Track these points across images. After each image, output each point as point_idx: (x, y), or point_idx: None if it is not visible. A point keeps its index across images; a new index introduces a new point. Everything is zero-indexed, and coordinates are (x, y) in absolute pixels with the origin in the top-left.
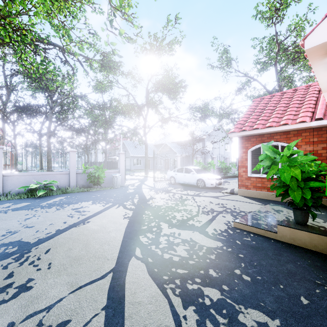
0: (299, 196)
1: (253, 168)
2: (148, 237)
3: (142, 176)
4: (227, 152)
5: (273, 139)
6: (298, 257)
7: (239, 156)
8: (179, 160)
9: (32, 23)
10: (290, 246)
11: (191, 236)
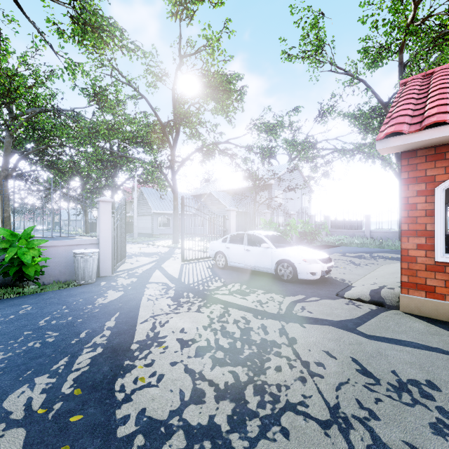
0: None
1: None
2: None
3: (168, 246)
4: (305, 207)
5: None
6: None
7: (403, 203)
8: (232, 218)
9: None
10: None
11: None
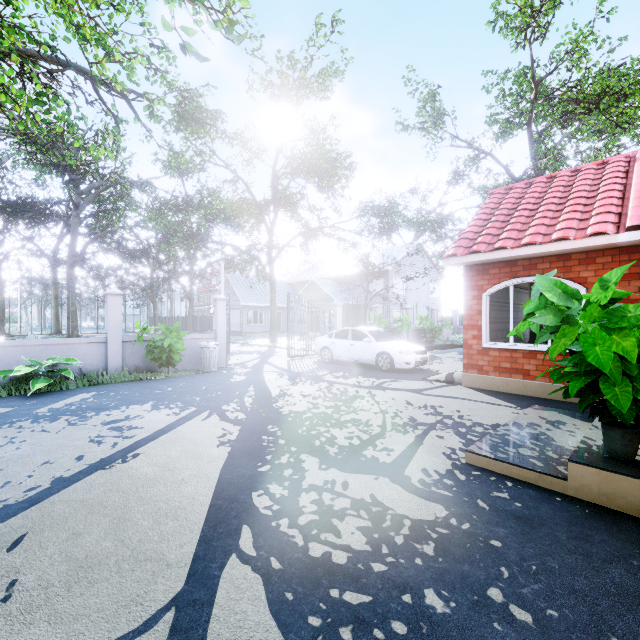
0: (626, 399)
1: (491, 330)
2: (273, 494)
3: (265, 345)
4: (433, 298)
5: (536, 271)
6: (630, 545)
7: (464, 305)
8: (339, 314)
9: (13, 5)
10: (602, 513)
11: (373, 489)
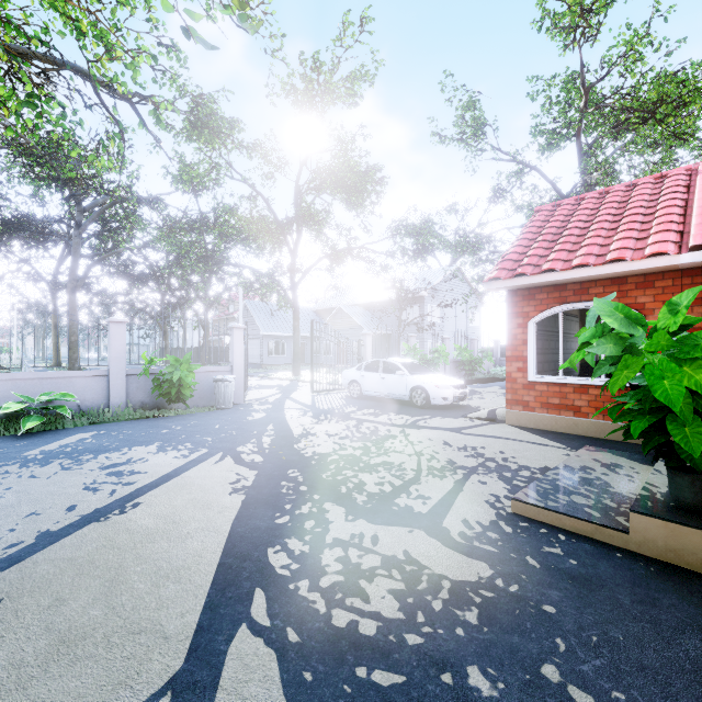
0: (699, 441)
1: (537, 362)
2: (292, 551)
3: (287, 379)
4: (472, 327)
5: (588, 296)
6: None
7: (508, 334)
8: (369, 344)
9: None
10: (669, 571)
11: (407, 544)
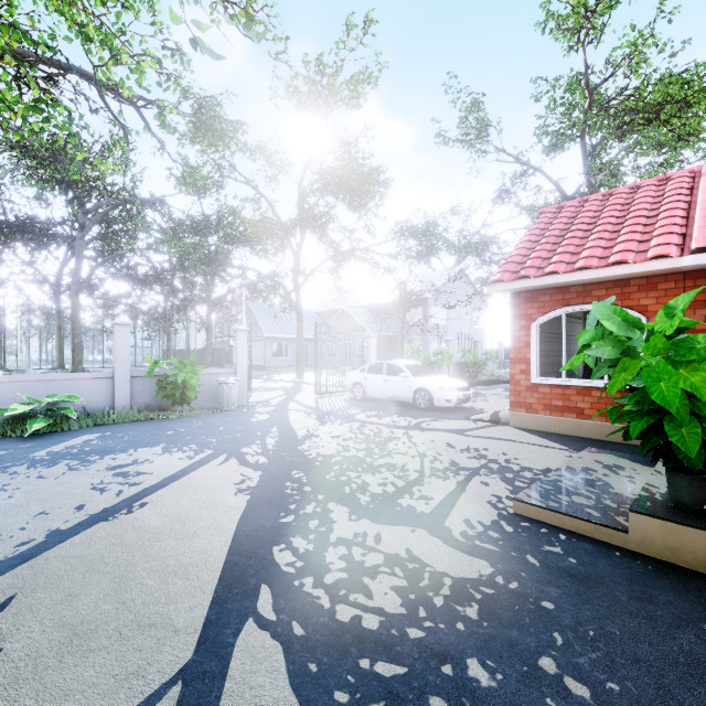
0: (695, 442)
1: (541, 364)
2: (297, 549)
3: (291, 381)
4: (477, 329)
5: (591, 298)
6: (699, 607)
7: (511, 336)
8: (372, 346)
9: None
10: (667, 570)
11: (410, 543)
